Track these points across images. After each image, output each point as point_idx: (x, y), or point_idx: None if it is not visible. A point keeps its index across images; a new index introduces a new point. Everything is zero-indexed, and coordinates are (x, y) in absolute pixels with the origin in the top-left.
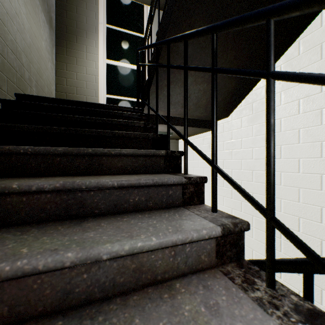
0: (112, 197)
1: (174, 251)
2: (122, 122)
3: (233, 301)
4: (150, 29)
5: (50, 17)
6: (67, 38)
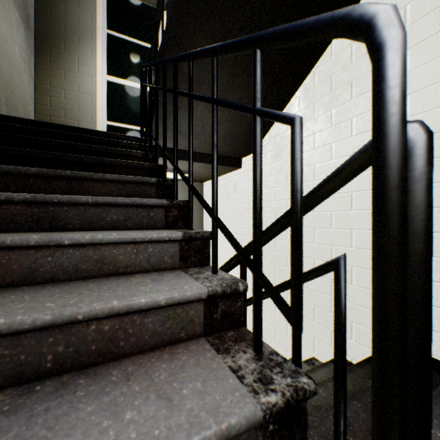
0: (88, 214)
1: (137, 249)
2: (116, 150)
3: (177, 278)
4: (155, 43)
5: (26, 15)
6: (52, 43)
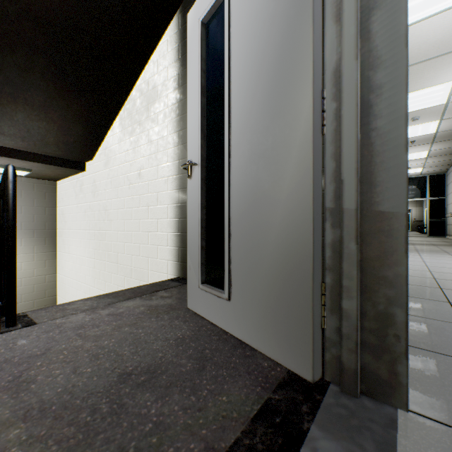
0: None
1: None
2: None
3: None
4: None
5: None
6: None
